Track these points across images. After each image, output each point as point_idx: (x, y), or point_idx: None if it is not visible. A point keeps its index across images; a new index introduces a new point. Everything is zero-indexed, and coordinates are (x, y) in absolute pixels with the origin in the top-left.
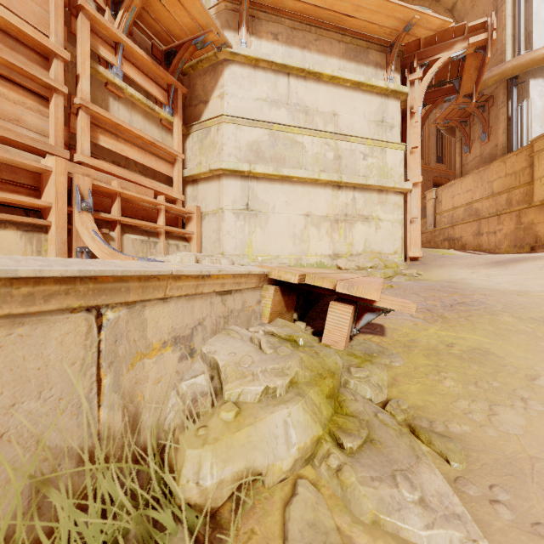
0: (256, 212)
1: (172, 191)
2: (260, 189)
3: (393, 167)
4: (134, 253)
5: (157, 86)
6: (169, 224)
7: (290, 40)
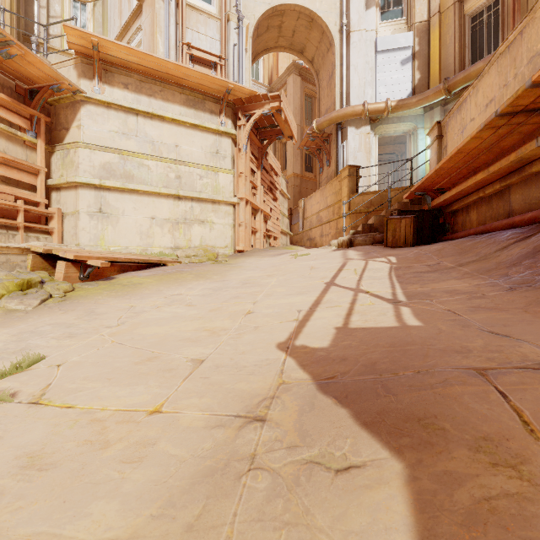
0: (108, 215)
1: (34, 196)
2: (112, 197)
3: (224, 186)
4: None
5: (20, 116)
6: (32, 221)
7: (139, 89)
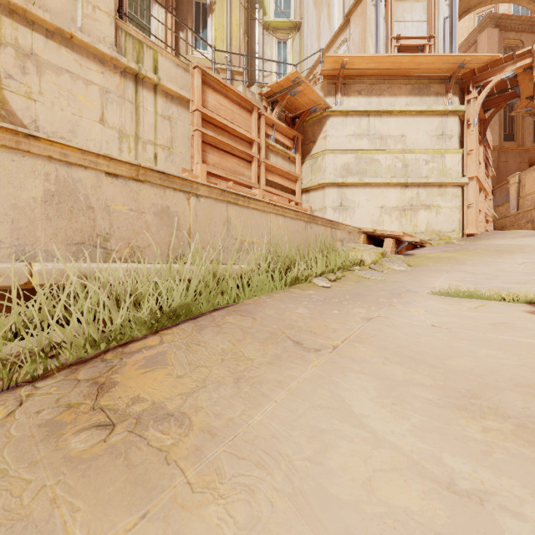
0: (346, 208)
1: (296, 199)
2: (349, 192)
3: (451, 168)
4: None
5: (288, 139)
6: None
7: (369, 93)
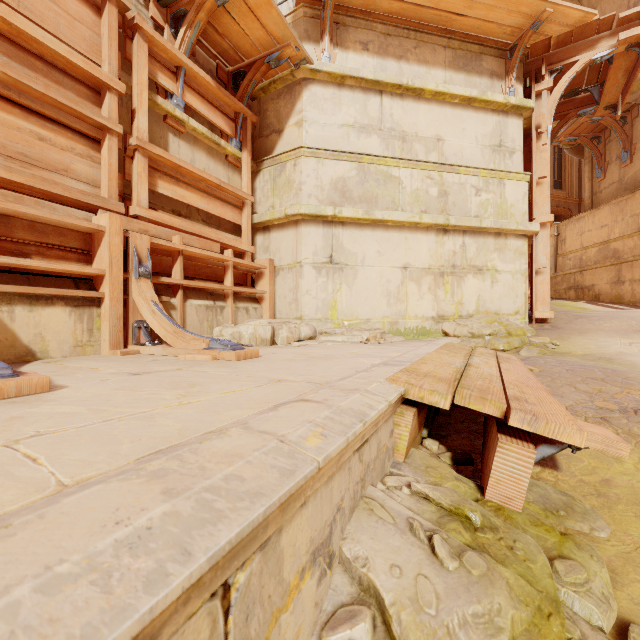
0: (341, 266)
1: (241, 242)
2: (346, 236)
3: (513, 204)
4: (198, 323)
5: (223, 115)
6: (236, 282)
7: (383, 49)
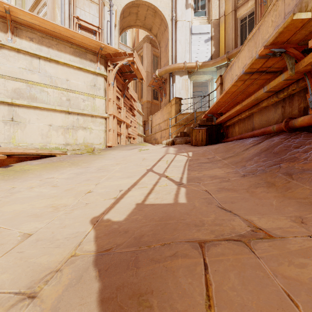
0: (18, 122)
1: None
2: (21, 111)
3: (99, 106)
4: None
5: None
6: None
7: (40, 42)
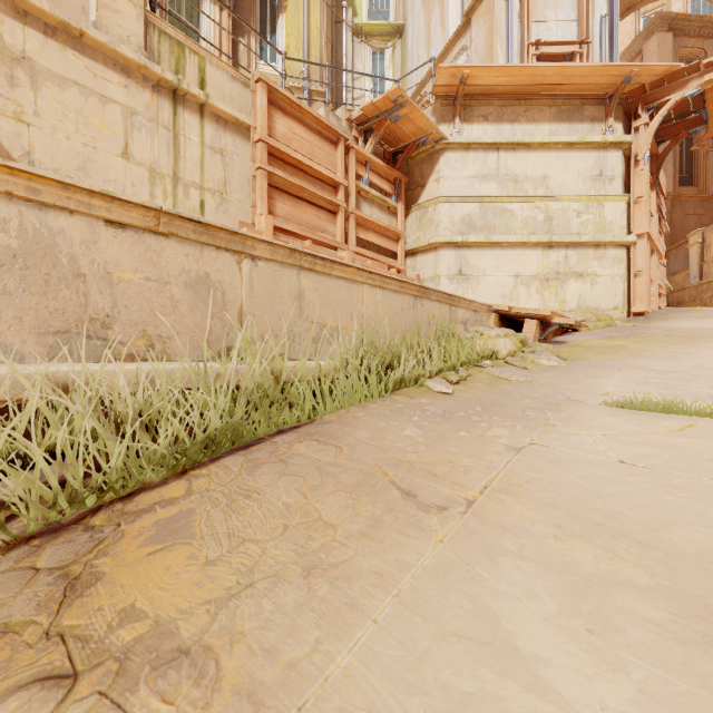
0: (468, 277)
1: (398, 264)
2: (471, 256)
3: (612, 221)
4: None
5: (388, 182)
6: None
7: (499, 118)
